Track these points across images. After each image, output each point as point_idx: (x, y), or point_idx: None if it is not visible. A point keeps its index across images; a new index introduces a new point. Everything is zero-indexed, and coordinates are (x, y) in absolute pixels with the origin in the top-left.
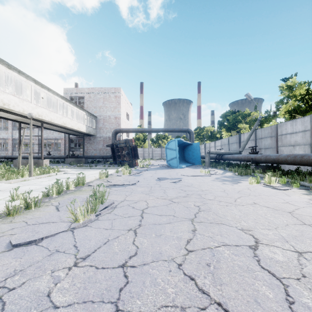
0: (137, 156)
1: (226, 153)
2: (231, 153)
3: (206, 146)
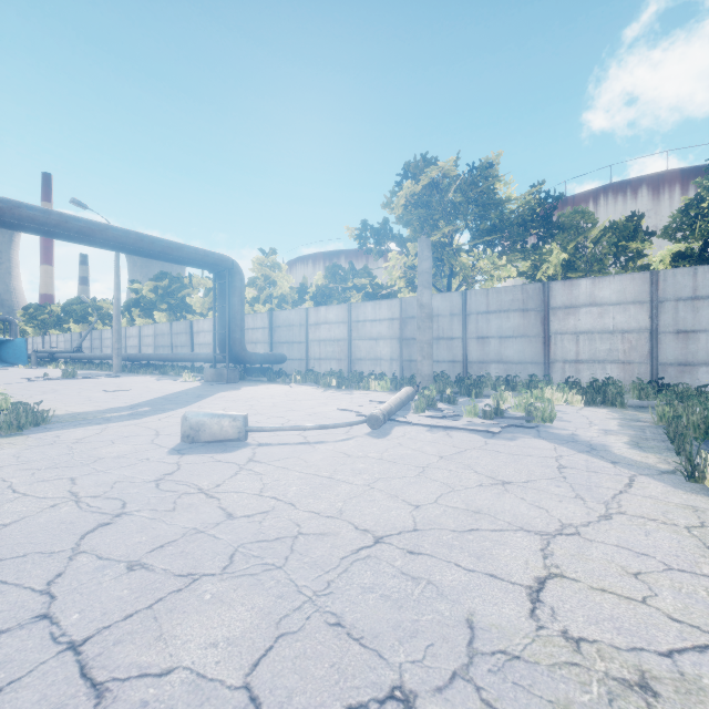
0: None
1: (59, 352)
2: (64, 352)
3: (46, 340)
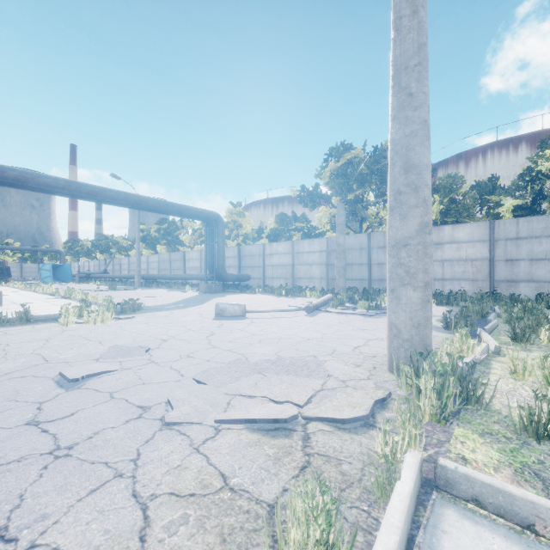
0: (11, 275)
1: (93, 273)
2: (96, 273)
3: (81, 265)
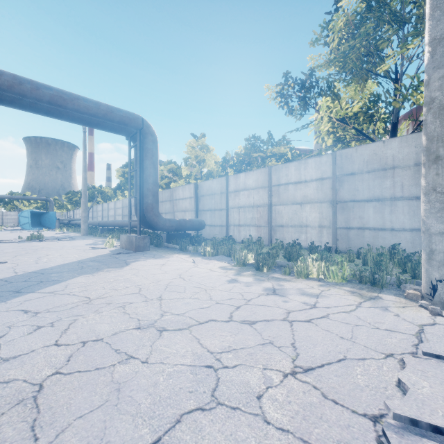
0: None
1: (73, 220)
2: (76, 220)
3: (75, 212)
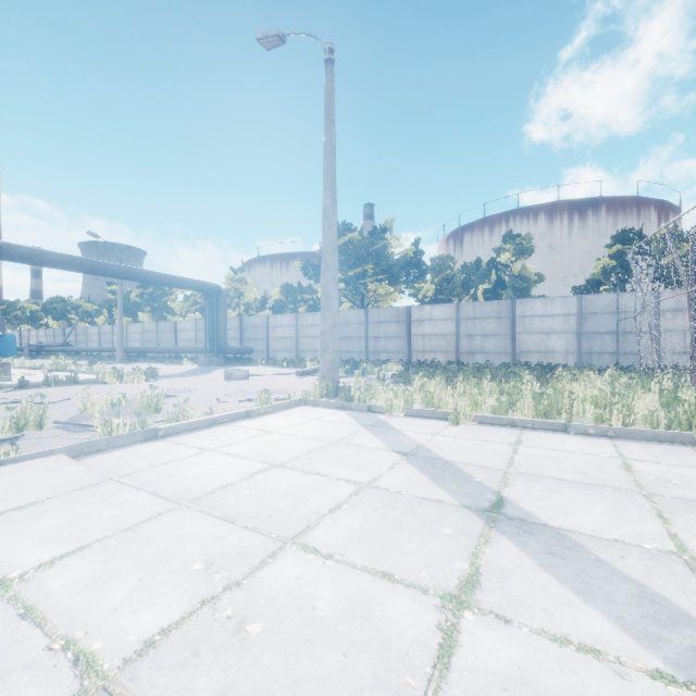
0: None
1: (48, 345)
2: (53, 345)
3: (23, 334)
